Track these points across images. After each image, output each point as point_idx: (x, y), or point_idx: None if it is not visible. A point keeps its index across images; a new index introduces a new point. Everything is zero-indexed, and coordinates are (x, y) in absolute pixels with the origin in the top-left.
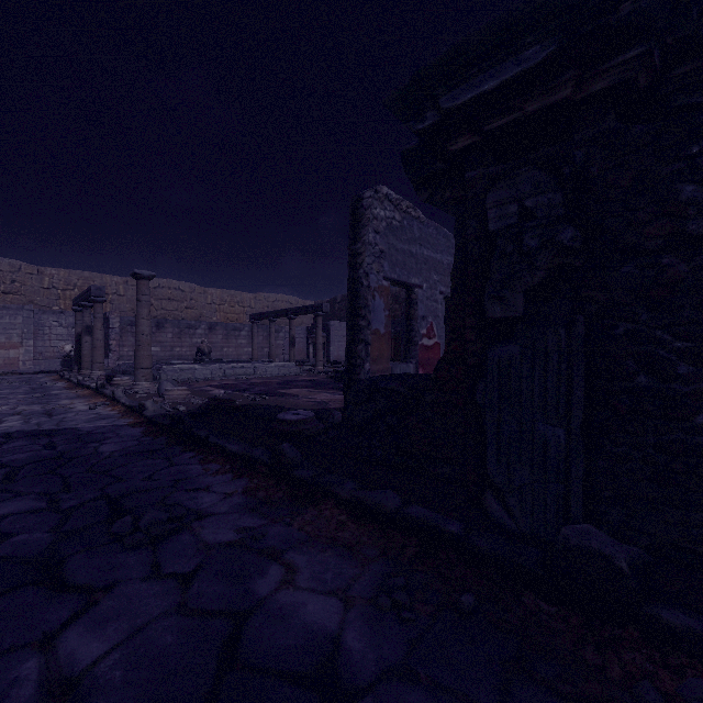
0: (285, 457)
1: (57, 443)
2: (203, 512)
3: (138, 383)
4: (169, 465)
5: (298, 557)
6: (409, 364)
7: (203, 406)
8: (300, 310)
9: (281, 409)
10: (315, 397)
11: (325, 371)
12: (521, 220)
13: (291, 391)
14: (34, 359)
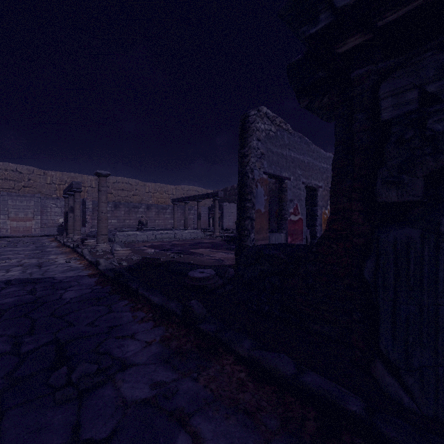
0: (193, 313)
1: (37, 289)
2: (127, 361)
3: (99, 245)
4: (108, 311)
5: (204, 424)
6: (281, 233)
7: (138, 263)
8: (204, 196)
9: (191, 266)
10: (215, 255)
11: (220, 236)
12: (421, 105)
13: (198, 251)
14: (41, 227)
